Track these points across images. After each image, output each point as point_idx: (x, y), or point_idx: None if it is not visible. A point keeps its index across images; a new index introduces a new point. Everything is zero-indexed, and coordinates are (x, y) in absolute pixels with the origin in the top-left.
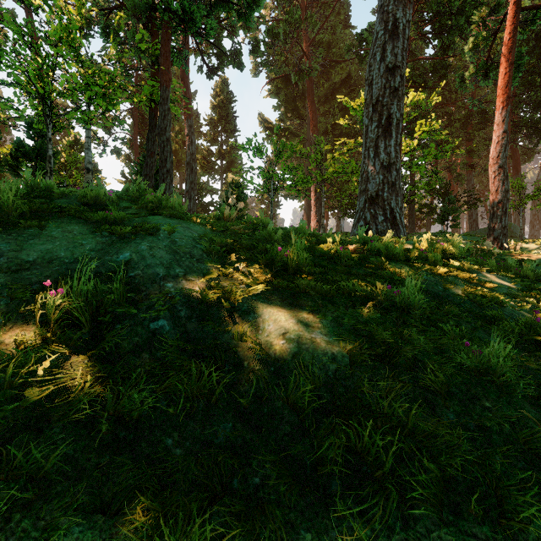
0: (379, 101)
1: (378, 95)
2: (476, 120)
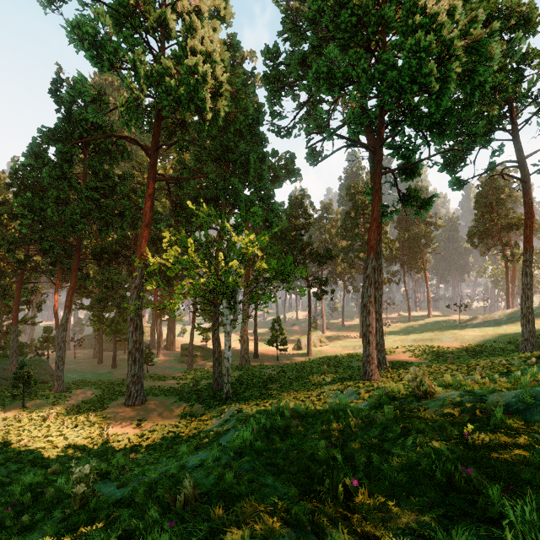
0: None
1: None
2: None
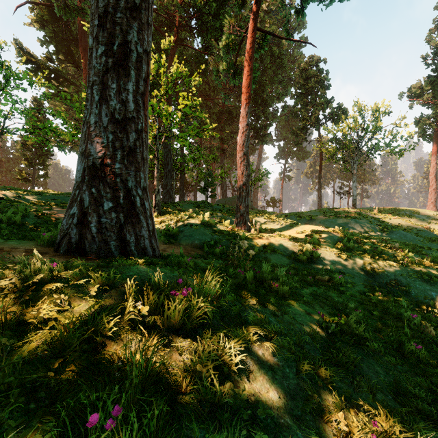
0: (108, 12)
1: (107, 3)
2: (226, 117)
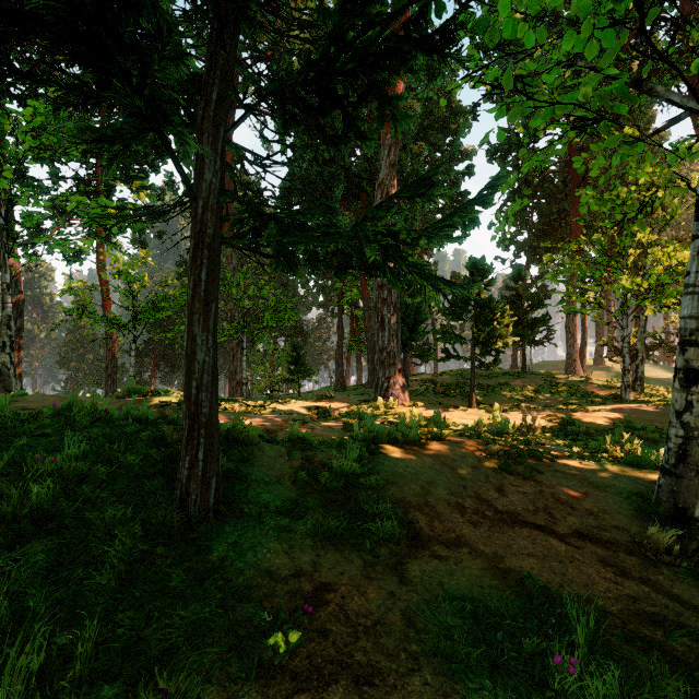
0: None
1: None
2: None
